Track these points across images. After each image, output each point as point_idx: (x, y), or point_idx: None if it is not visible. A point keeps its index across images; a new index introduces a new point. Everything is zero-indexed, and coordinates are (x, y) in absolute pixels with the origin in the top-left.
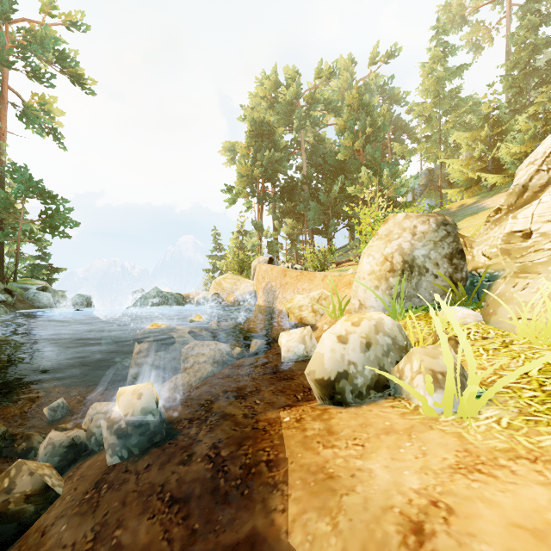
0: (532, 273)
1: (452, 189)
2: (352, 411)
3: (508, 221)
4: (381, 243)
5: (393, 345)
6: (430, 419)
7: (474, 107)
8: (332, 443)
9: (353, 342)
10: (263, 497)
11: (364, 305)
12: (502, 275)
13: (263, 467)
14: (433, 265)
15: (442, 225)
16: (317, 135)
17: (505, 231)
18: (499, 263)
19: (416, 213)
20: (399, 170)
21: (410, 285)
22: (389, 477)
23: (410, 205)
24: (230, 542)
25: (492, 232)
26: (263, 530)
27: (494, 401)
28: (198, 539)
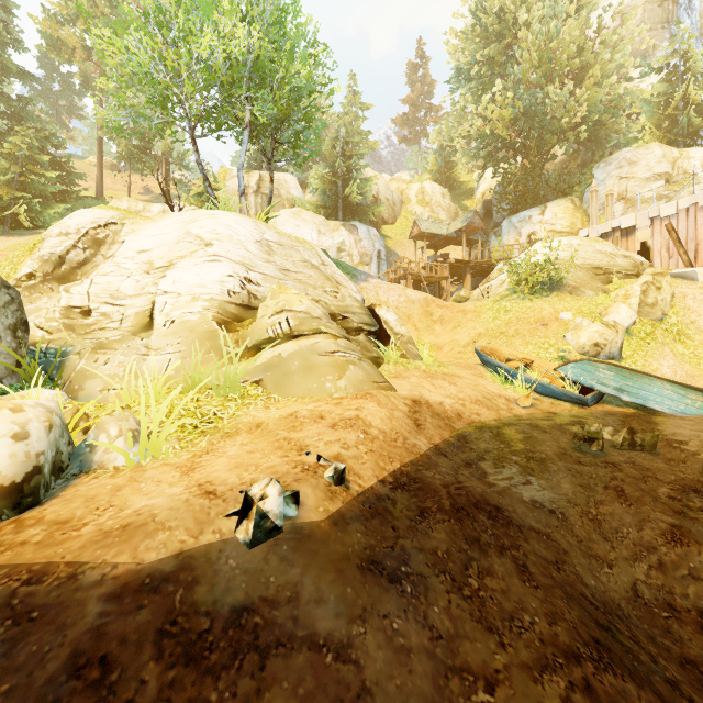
0: (111, 349)
1: None
2: (59, 501)
3: (62, 294)
4: None
5: (62, 427)
6: (137, 468)
7: None
8: (82, 524)
9: (34, 430)
10: (73, 589)
11: None
12: (74, 351)
13: (27, 588)
14: None
15: (4, 287)
16: None
17: (63, 304)
18: (65, 338)
19: None
20: None
21: None
22: (162, 498)
23: None
24: (90, 624)
25: (43, 303)
26: (115, 586)
27: None
28: (34, 677)
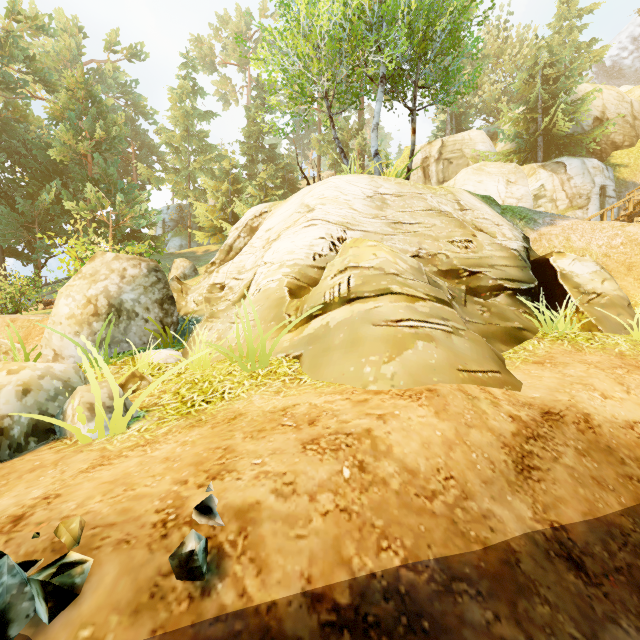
0: (216, 318)
1: (200, 233)
2: None
3: (213, 274)
4: (85, 283)
5: (64, 390)
6: (84, 446)
7: (220, 158)
8: None
9: (6, 393)
10: None
11: (61, 355)
12: (202, 320)
13: None
14: (144, 310)
15: (153, 271)
16: (12, 105)
17: (210, 282)
18: (203, 309)
19: (127, 256)
20: (140, 198)
21: (118, 330)
22: (14, 501)
23: (158, 240)
24: None
25: (204, 282)
26: None
27: (146, 417)
28: None
